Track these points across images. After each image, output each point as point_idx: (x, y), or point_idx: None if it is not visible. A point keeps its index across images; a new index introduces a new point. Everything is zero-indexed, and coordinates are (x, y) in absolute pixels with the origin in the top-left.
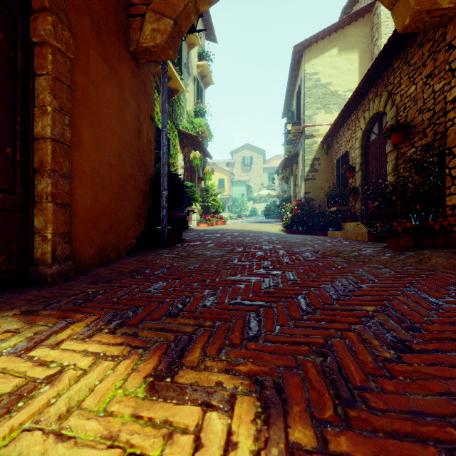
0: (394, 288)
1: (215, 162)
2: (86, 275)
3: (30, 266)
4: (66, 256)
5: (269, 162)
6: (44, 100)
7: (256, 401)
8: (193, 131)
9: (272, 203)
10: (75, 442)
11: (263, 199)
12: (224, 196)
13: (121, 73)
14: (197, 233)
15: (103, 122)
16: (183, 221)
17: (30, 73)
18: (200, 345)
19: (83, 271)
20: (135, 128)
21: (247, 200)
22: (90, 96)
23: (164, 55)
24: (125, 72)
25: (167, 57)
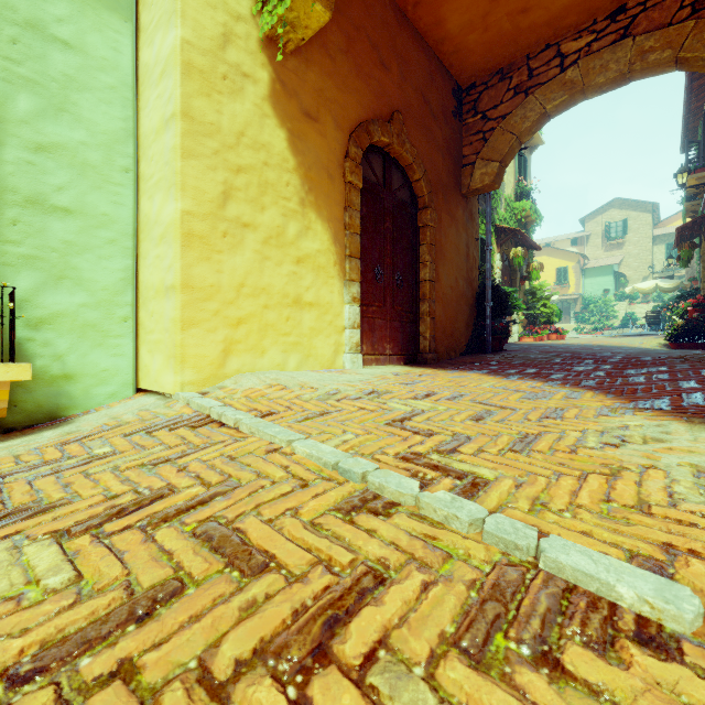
0: (692, 369)
1: (550, 241)
2: (443, 363)
3: (418, 354)
4: (434, 349)
5: (669, 224)
6: (425, 259)
7: (546, 383)
8: (513, 219)
9: (667, 302)
10: (486, 381)
11: (652, 296)
12: (568, 296)
13: (457, 216)
14: (519, 346)
15: (448, 259)
16: (505, 330)
17: (417, 244)
18: (524, 377)
19: (439, 361)
20: (465, 254)
21: (615, 300)
22: (442, 244)
23: (490, 189)
24: (459, 213)
25: (493, 189)
